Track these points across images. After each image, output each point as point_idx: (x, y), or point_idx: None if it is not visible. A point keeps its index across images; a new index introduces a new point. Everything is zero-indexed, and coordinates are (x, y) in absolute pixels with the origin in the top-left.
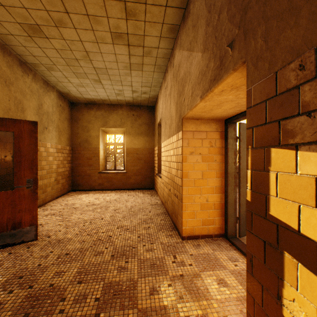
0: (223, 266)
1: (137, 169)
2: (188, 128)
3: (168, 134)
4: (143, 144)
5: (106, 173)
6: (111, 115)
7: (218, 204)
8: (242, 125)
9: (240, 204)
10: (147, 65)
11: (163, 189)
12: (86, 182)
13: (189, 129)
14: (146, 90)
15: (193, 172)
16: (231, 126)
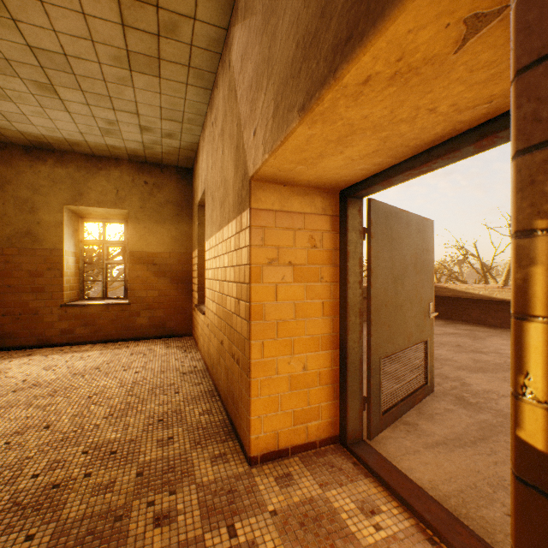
0: (351, 538)
1: (156, 295)
2: (265, 202)
3: (218, 221)
4: (168, 245)
5: (81, 307)
6: (94, 178)
7: (328, 374)
8: (375, 203)
9: (372, 370)
10: (171, 63)
11: (209, 339)
12: (29, 328)
13: (267, 206)
14: (172, 129)
15: (275, 305)
16: (353, 204)
